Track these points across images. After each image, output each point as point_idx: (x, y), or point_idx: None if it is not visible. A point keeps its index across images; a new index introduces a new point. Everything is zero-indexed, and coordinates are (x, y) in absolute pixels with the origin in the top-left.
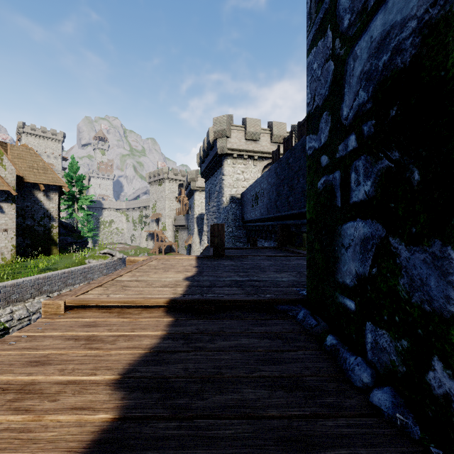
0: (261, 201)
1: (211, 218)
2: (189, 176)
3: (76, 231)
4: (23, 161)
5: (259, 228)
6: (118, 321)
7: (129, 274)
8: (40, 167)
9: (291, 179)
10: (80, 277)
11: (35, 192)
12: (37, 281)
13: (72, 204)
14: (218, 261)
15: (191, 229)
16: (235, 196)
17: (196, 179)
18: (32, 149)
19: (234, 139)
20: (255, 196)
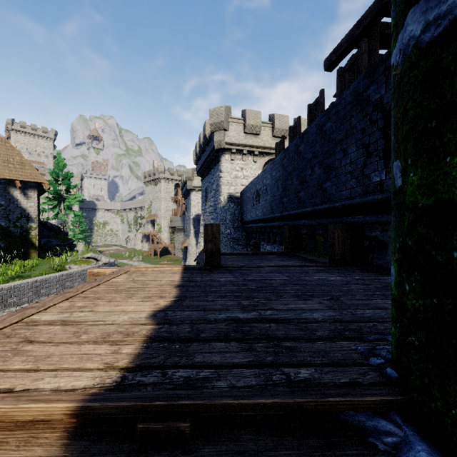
0: (263, 199)
1: (208, 219)
2: (184, 175)
3: (63, 233)
4: None
5: (261, 229)
6: None
7: (65, 303)
8: (17, 161)
9: (302, 170)
10: (56, 285)
11: (11, 189)
12: (0, 293)
13: (57, 204)
14: (211, 275)
15: (187, 231)
16: (233, 195)
17: (192, 178)
18: (8, 142)
19: (232, 132)
20: (255, 194)
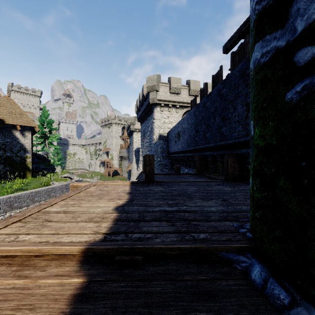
0: (182, 138)
1: (145, 151)
2: (129, 121)
3: (47, 160)
4: (4, 108)
5: (181, 158)
6: (6, 287)
7: (62, 202)
8: (17, 112)
9: (208, 119)
10: (45, 195)
11: (13, 131)
12: (9, 200)
13: (43, 141)
14: (149, 187)
15: (131, 159)
16: (162, 135)
17: (134, 123)
18: (11, 99)
19: (162, 92)
20: (177, 134)
